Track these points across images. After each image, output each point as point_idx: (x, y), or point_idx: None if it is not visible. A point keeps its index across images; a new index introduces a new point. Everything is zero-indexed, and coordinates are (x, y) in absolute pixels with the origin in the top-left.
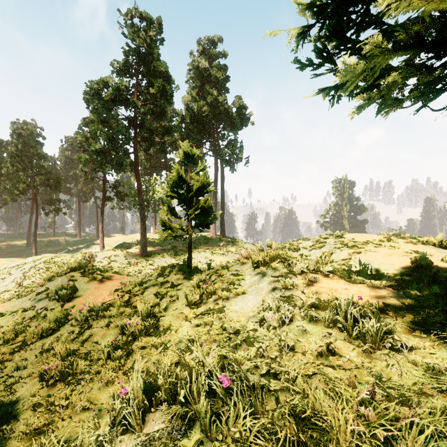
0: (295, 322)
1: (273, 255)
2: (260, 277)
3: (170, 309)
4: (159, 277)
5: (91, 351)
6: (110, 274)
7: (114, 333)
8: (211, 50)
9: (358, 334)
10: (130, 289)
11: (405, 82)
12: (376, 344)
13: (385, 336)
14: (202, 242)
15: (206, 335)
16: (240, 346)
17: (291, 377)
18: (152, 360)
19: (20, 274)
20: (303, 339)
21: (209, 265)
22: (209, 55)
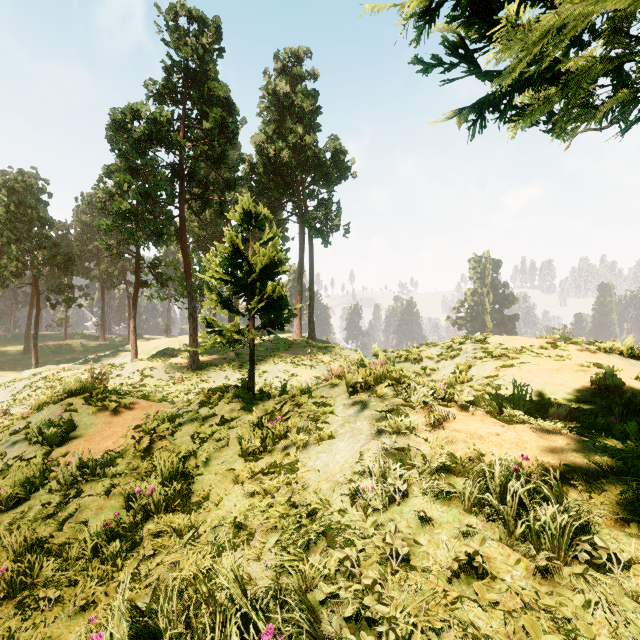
0: (413, 498)
1: (380, 374)
2: (359, 410)
3: (214, 462)
4: (203, 407)
5: (71, 540)
6: (130, 400)
7: (116, 505)
8: (295, 68)
9: (526, 532)
10: (155, 427)
11: (592, 94)
12: (559, 554)
13: (576, 539)
14: (280, 347)
15: (263, 514)
16: (316, 544)
17: (402, 635)
18: (168, 560)
19: (9, 396)
20: (426, 534)
21: (284, 387)
22: (291, 76)
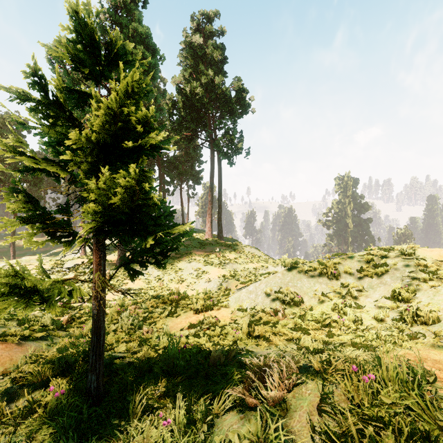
0: None
1: None
2: None
3: None
4: None
5: None
6: None
7: None
8: (207, 26)
9: None
10: None
11: None
12: None
13: None
14: (195, 246)
15: None
16: None
17: None
18: None
19: None
20: None
21: (169, 355)
22: (204, 34)
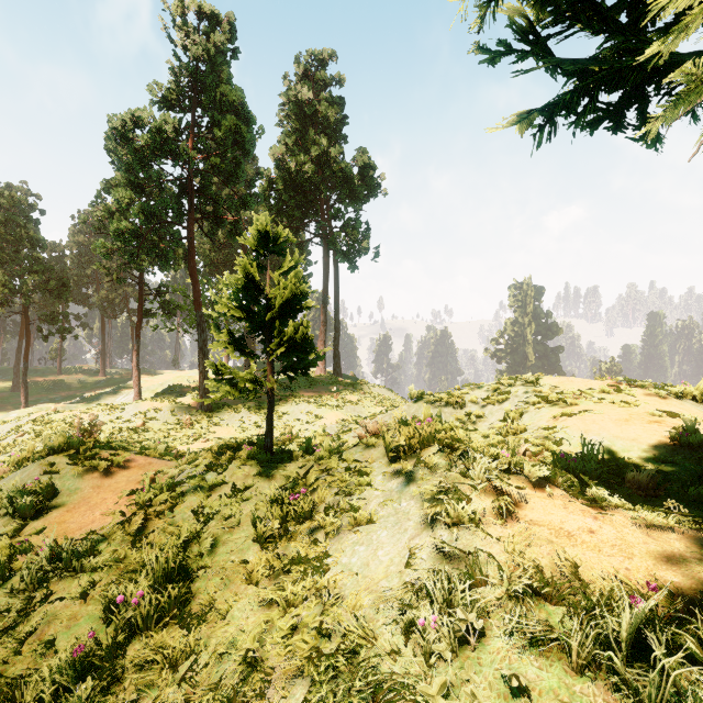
0: (493, 638)
1: (426, 435)
2: (403, 483)
3: (223, 549)
4: (210, 471)
5: (30, 671)
6: (124, 457)
7: (95, 613)
8: (319, 73)
9: None
10: (150, 497)
11: None
12: None
13: None
14: (302, 384)
15: (284, 642)
16: None
17: None
18: None
19: None
20: None
21: (308, 443)
22: (314, 81)
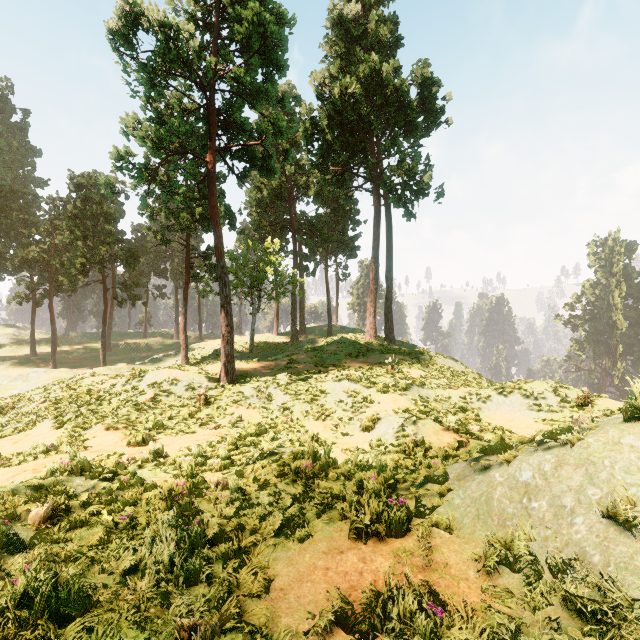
0: None
1: None
2: None
3: None
4: None
5: None
6: None
7: None
8: None
9: None
10: None
11: None
12: None
13: None
14: (348, 353)
15: None
16: None
17: None
18: None
19: None
20: None
21: None
22: (363, 4)
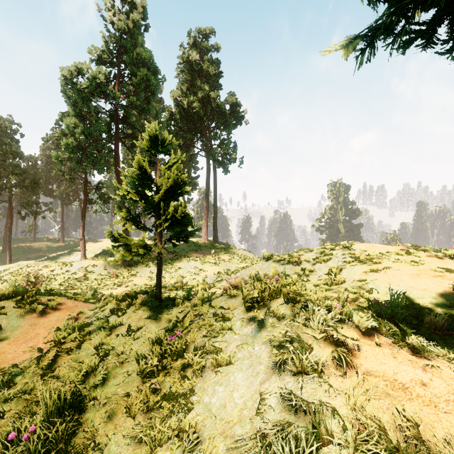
0: None
1: (275, 289)
2: (256, 329)
3: (113, 381)
4: (113, 314)
5: None
6: (57, 302)
7: None
8: (203, 43)
9: None
10: (65, 336)
11: None
12: None
13: None
14: (192, 248)
15: None
16: None
17: None
18: None
19: None
20: None
21: (188, 292)
22: (200, 48)
